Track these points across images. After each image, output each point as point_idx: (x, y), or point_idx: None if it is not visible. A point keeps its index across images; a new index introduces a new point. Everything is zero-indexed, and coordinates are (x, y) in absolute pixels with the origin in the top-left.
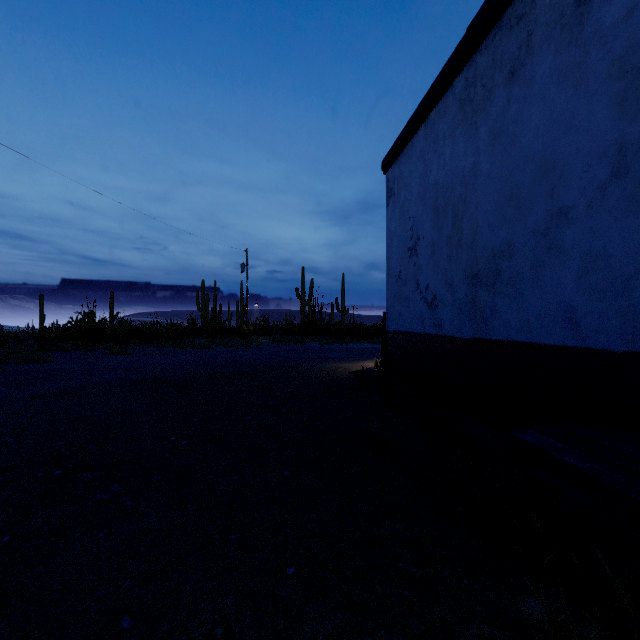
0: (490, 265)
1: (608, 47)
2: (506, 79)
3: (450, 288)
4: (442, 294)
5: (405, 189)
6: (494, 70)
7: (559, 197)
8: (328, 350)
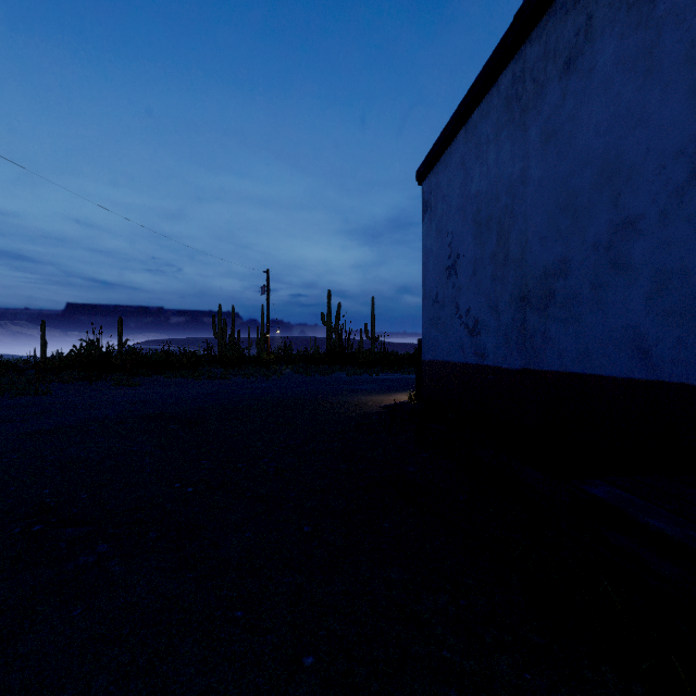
0: (542, 285)
1: (686, 26)
2: (561, 71)
3: (495, 312)
4: (485, 319)
5: (443, 201)
6: (546, 62)
7: (625, 205)
8: (356, 381)
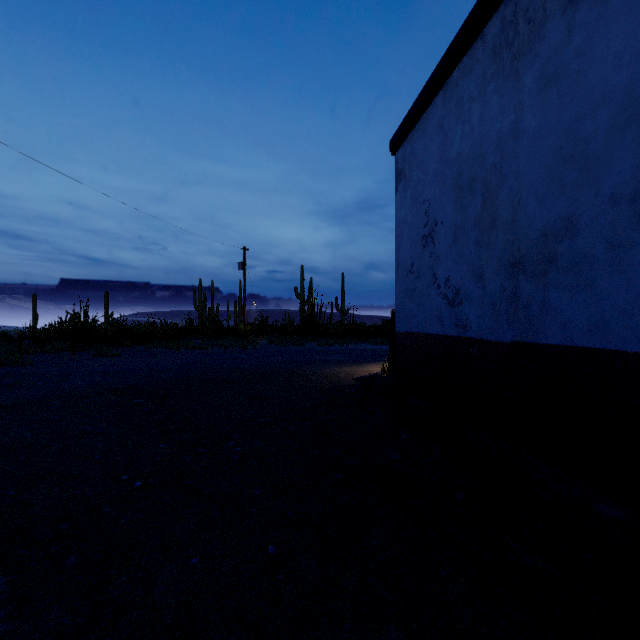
0: (539, 249)
1: None
2: (565, 3)
3: (479, 280)
4: (468, 288)
5: (418, 169)
6: None
7: None
8: (328, 351)
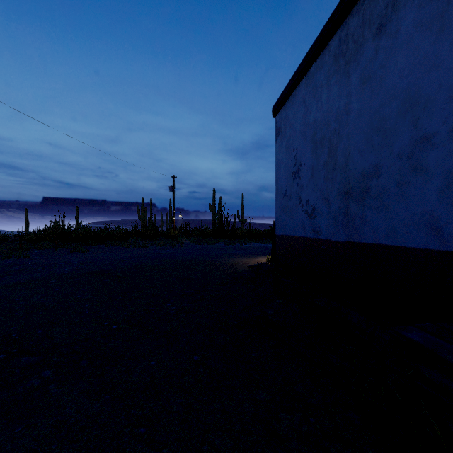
0: (360, 183)
1: None
2: (374, 34)
3: (326, 202)
4: (320, 207)
5: (290, 128)
6: (364, 28)
7: (422, 126)
8: (232, 248)
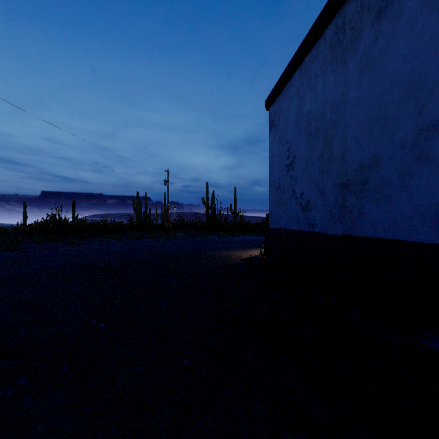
0: (358, 175)
1: None
2: (374, 19)
3: (321, 195)
4: (314, 200)
5: (283, 120)
6: (362, 14)
7: (428, 112)
8: (225, 241)
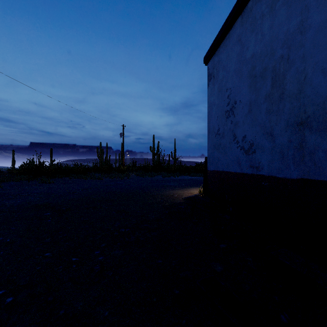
0: (325, 110)
1: None
2: None
3: (269, 136)
4: (260, 142)
5: (223, 70)
6: None
7: None
8: (167, 180)
